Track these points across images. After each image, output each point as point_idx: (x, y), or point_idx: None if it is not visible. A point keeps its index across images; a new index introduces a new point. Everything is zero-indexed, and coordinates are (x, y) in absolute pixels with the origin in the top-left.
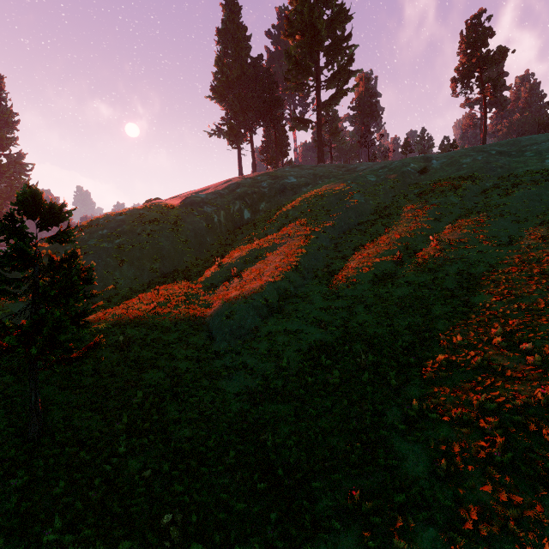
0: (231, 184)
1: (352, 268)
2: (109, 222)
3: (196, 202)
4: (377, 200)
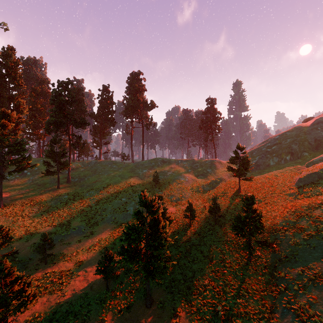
0: None
1: None
2: (271, 140)
3: (321, 121)
4: None
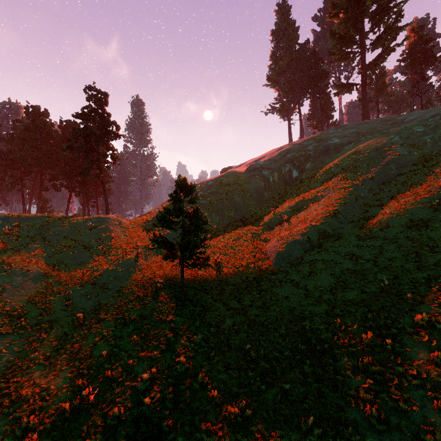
0: (282, 151)
1: (387, 214)
2: (203, 187)
3: (256, 168)
4: (422, 150)
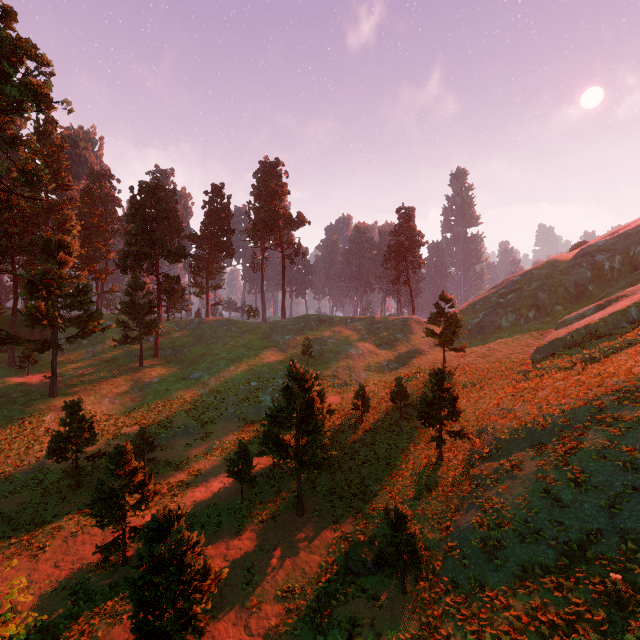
0: None
1: None
2: (507, 284)
3: (588, 252)
4: None
